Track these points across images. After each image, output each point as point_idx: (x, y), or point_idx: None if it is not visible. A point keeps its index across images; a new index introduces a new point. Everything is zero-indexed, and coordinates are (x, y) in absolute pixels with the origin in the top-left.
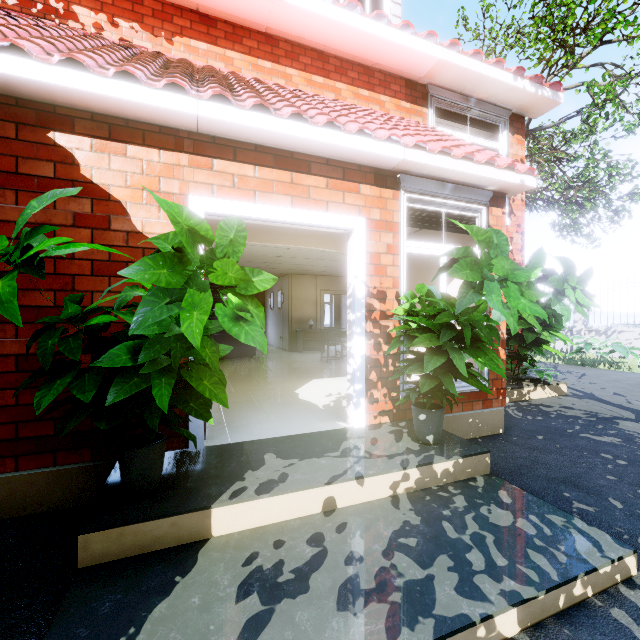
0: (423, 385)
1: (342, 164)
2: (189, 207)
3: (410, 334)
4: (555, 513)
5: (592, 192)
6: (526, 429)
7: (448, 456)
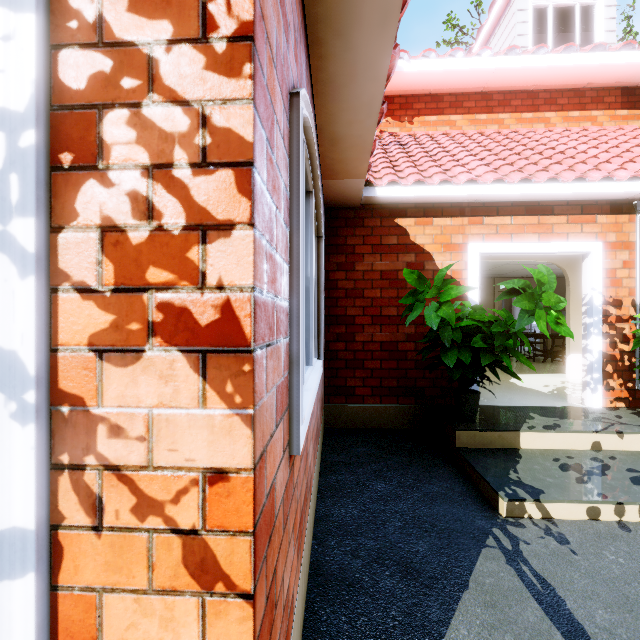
0: None
1: (580, 202)
2: (469, 251)
3: None
4: None
5: None
6: None
7: None
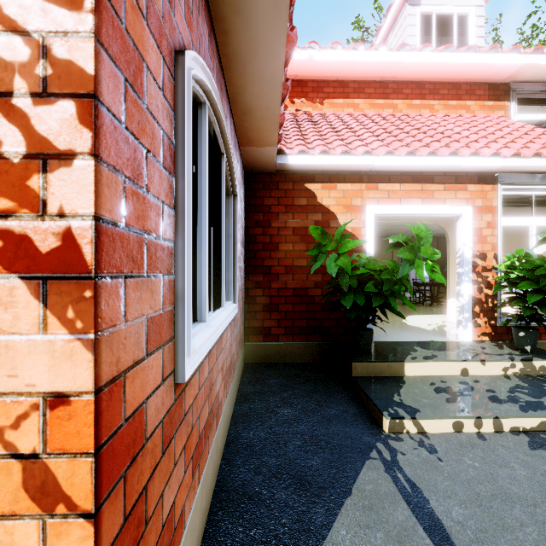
0: (525, 312)
1: (454, 173)
2: (366, 212)
3: (513, 281)
4: None
5: None
6: None
7: (544, 358)
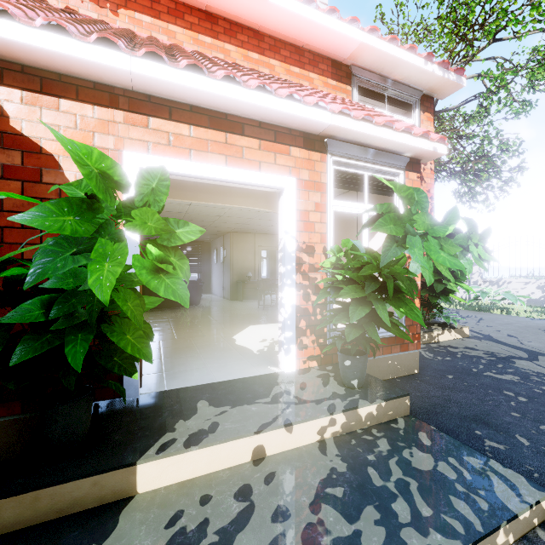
0: (349, 334)
1: (274, 127)
2: (124, 162)
3: (336, 286)
4: (472, 455)
5: (487, 164)
6: (437, 369)
7: (372, 400)
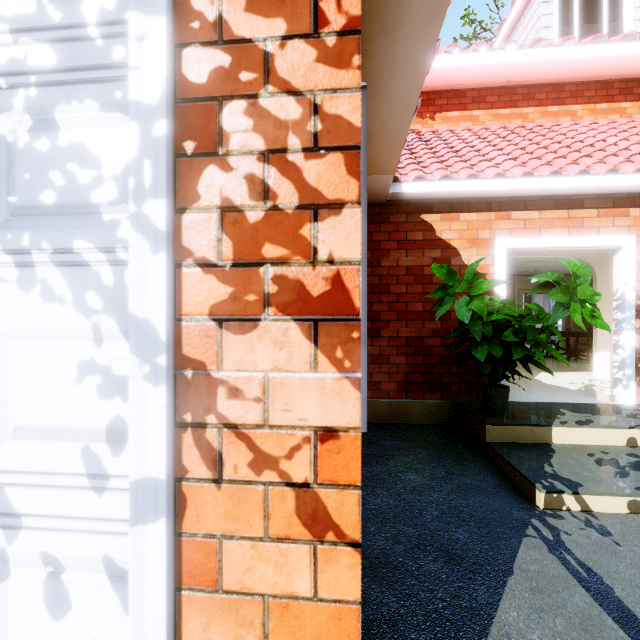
0: None
1: (611, 195)
2: (496, 246)
3: None
4: None
5: None
6: None
7: None
